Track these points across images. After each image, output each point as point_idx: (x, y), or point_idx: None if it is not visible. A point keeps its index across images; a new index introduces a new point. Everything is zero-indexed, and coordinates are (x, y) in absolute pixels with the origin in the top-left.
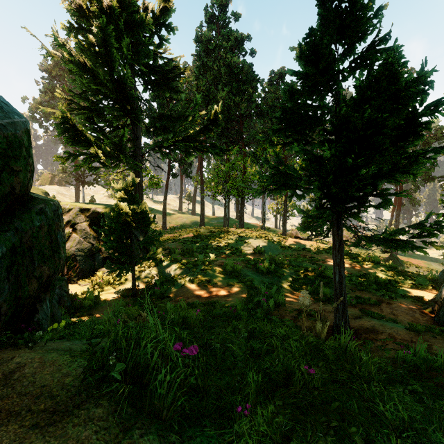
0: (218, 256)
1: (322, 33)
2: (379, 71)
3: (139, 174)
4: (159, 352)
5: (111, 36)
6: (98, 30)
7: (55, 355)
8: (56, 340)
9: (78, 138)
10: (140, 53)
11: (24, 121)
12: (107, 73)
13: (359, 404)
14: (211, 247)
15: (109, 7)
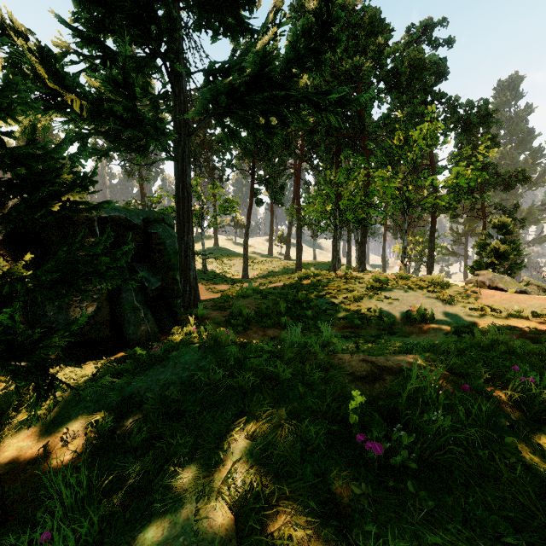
0: (331, 325)
1: None
2: None
3: (183, 170)
4: None
5: None
6: None
7: None
8: None
9: None
10: None
11: None
12: None
13: None
14: (315, 305)
15: None
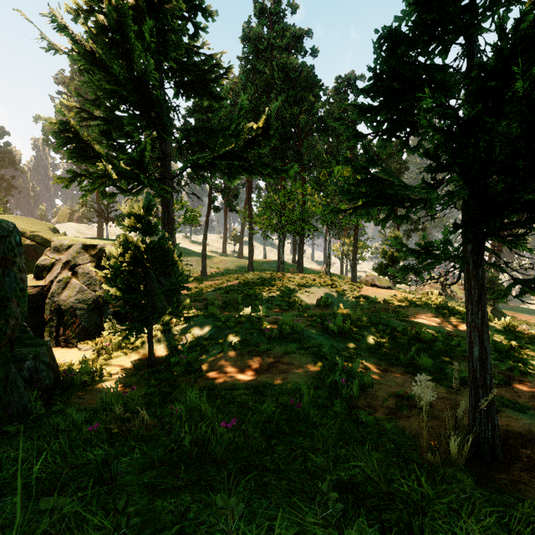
0: (270, 309)
1: None
2: None
3: (168, 203)
4: None
5: (127, 15)
6: (111, 9)
7: None
8: None
9: (85, 152)
10: (168, 43)
11: None
12: (125, 69)
13: None
14: (261, 297)
15: None
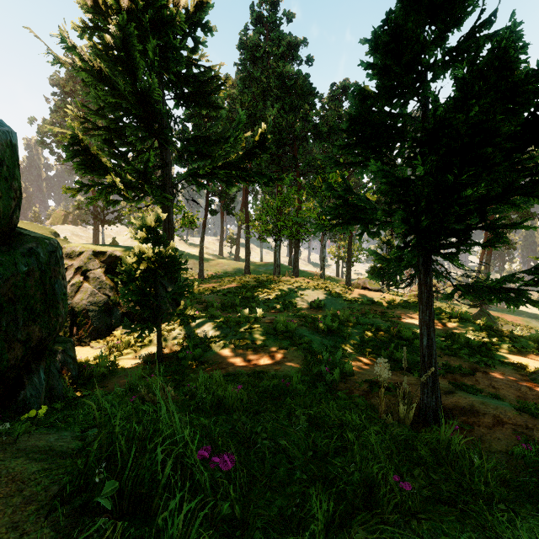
0: (266, 311)
1: (406, 15)
2: (486, 60)
3: (168, 209)
4: (177, 459)
5: (133, 36)
6: (117, 29)
7: (22, 463)
8: (43, 428)
9: (92, 164)
10: (170, 58)
11: (6, 131)
12: (129, 84)
13: (479, 538)
14: (258, 300)
15: (130, 1)
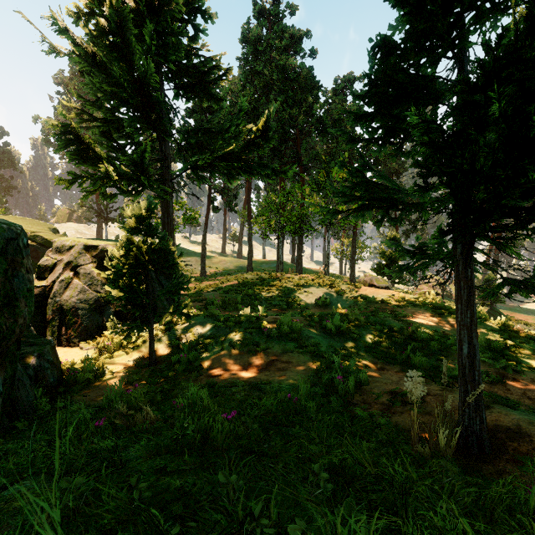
0: (269, 309)
1: None
2: None
3: (168, 204)
4: None
5: (128, 19)
6: (112, 12)
7: None
8: None
9: (86, 154)
10: (168, 45)
11: None
12: (125, 71)
13: None
14: (260, 297)
15: None
